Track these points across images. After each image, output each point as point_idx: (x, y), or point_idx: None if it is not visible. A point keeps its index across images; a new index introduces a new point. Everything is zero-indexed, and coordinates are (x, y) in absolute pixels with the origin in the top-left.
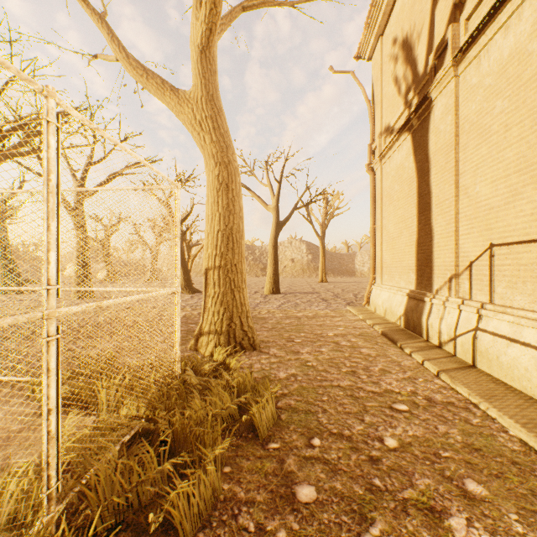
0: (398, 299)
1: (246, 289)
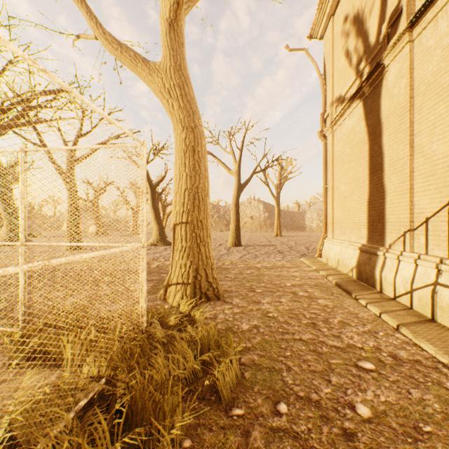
0: (350, 252)
1: (211, 243)
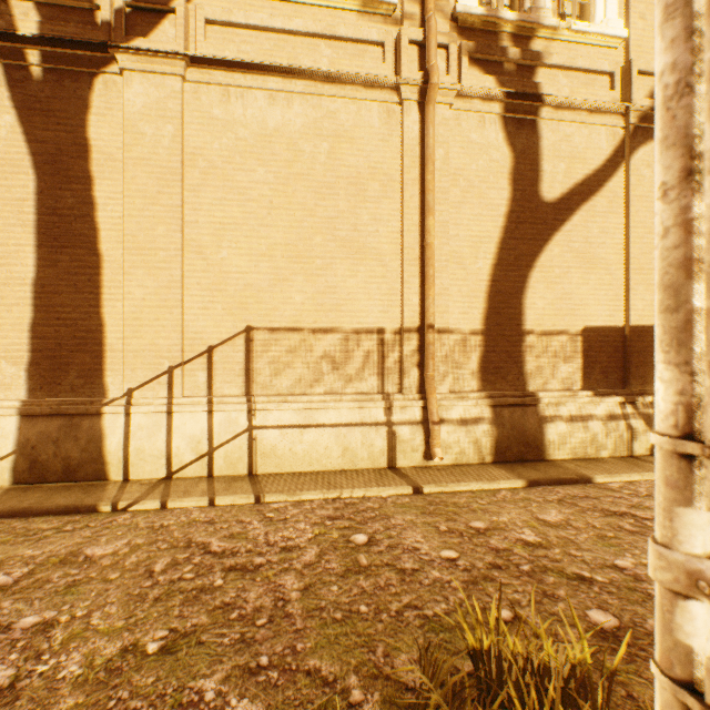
0: None
1: None
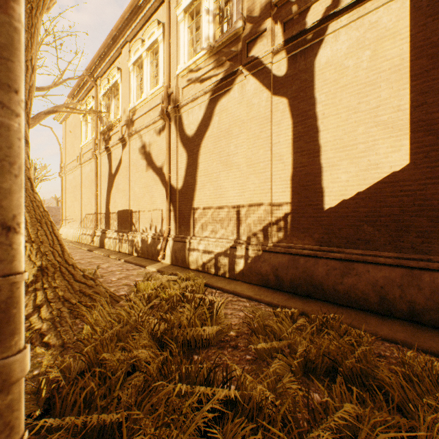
0: (70, 230)
1: None
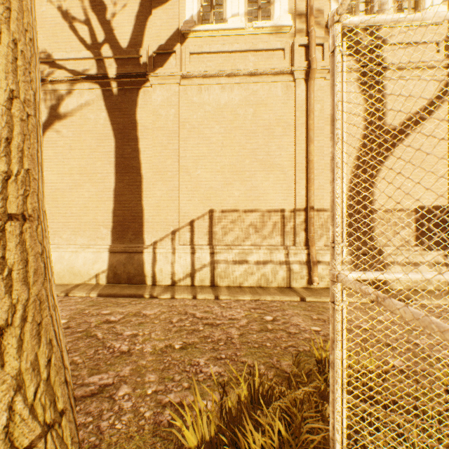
0: (89, 256)
1: None
